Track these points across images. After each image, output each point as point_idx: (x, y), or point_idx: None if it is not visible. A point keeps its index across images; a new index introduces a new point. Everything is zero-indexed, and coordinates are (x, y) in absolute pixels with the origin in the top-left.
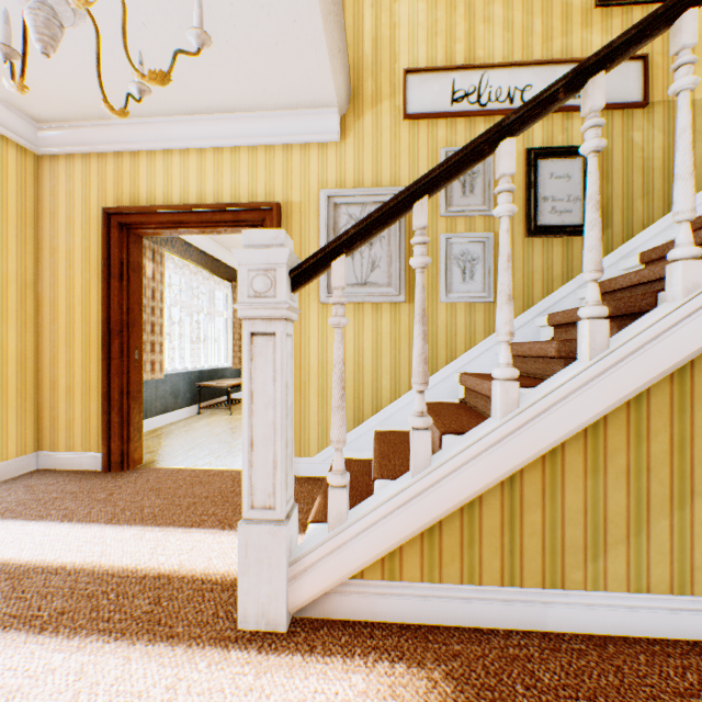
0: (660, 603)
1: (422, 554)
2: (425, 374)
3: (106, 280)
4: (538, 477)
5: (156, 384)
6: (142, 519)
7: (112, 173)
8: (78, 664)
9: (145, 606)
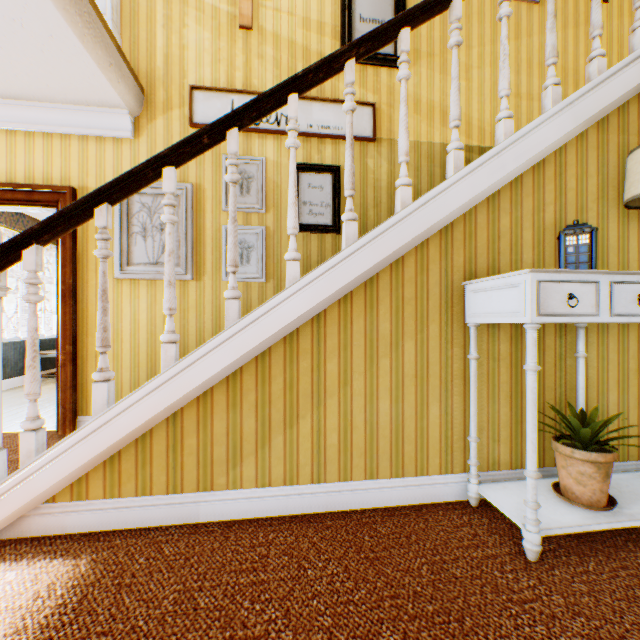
0: (277, 492)
1: (106, 477)
2: (104, 339)
3: None
4: (195, 413)
5: None
6: None
7: None
8: None
9: None
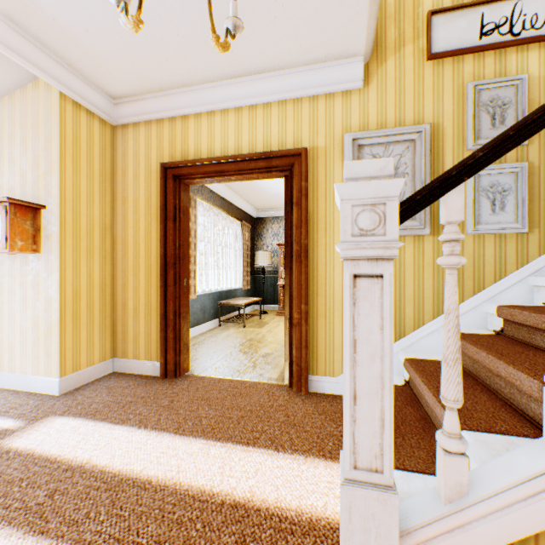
0: None
1: None
2: None
3: (164, 222)
4: None
5: (190, 303)
6: (202, 431)
7: (167, 135)
8: None
9: (232, 544)
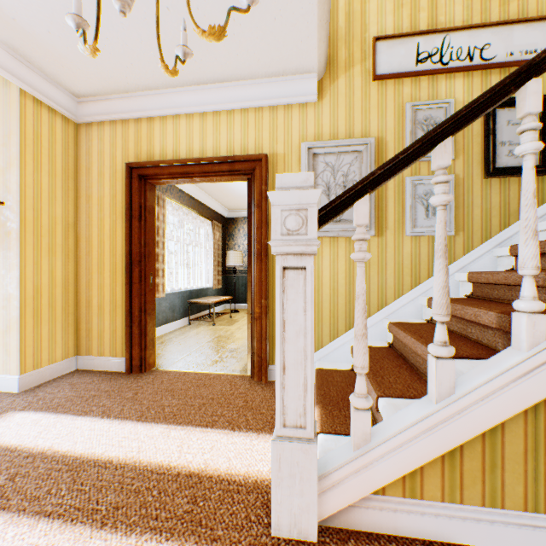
0: None
1: (443, 475)
2: (447, 306)
3: (129, 220)
4: None
5: (159, 301)
6: (164, 417)
7: (133, 136)
8: None
9: (184, 505)
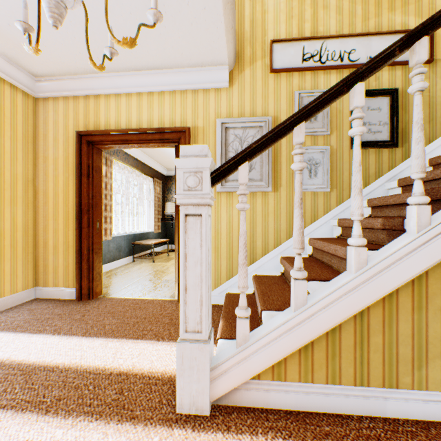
0: None
1: (300, 363)
2: (302, 242)
3: (79, 177)
4: (379, 312)
5: (107, 243)
6: (104, 333)
7: (82, 109)
8: (73, 437)
9: (113, 395)
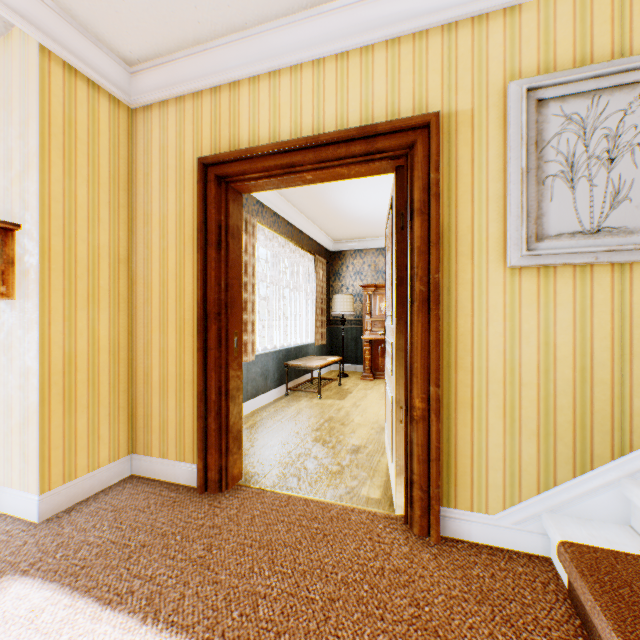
0: None
1: None
2: None
3: (202, 249)
4: None
5: (247, 366)
6: None
7: (208, 115)
8: None
9: None
